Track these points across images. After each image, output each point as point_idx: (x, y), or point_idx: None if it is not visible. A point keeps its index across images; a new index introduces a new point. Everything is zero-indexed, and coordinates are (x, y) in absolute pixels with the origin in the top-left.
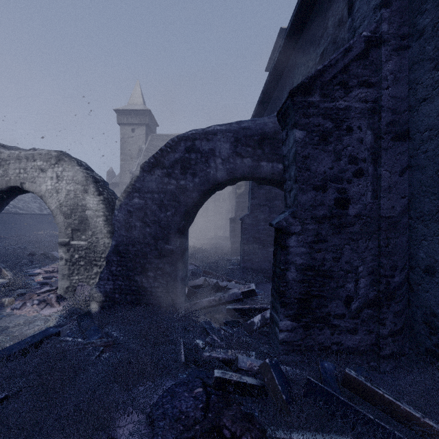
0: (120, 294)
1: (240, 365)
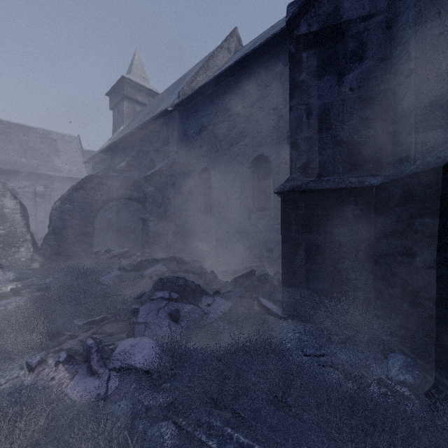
0: (56, 256)
1: (138, 259)
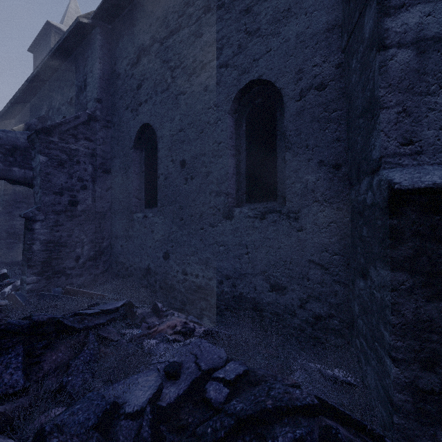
0: None
1: None
